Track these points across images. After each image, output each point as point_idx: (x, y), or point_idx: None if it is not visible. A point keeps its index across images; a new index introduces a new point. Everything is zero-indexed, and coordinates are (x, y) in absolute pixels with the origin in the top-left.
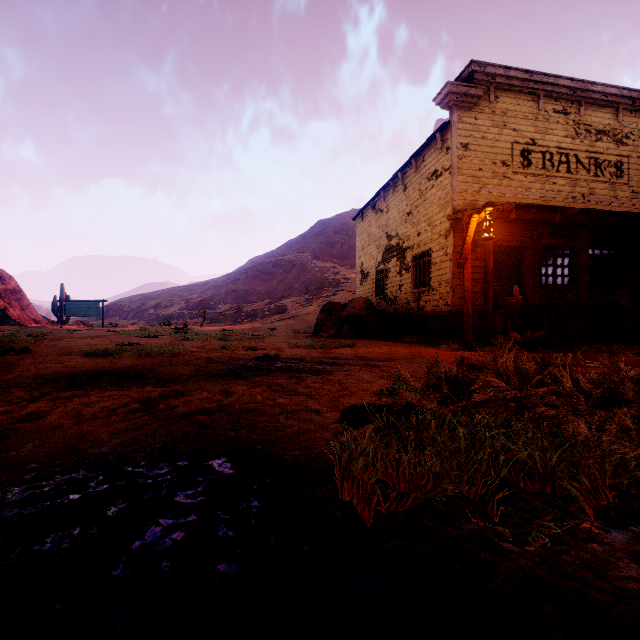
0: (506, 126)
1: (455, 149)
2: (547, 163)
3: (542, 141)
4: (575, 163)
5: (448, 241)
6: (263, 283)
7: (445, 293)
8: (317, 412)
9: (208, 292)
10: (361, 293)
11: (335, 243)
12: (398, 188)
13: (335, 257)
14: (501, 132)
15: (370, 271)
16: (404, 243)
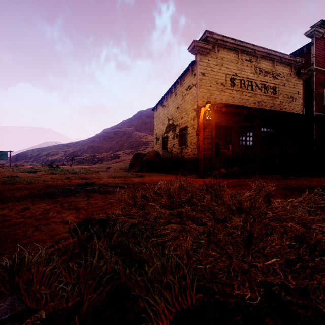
0: (223, 65)
1: (198, 75)
2: (242, 85)
3: (240, 74)
4: (255, 86)
5: (195, 122)
6: (108, 143)
7: (193, 148)
8: (67, 223)
9: (78, 147)
10: (156, 148)
11: (147, 123)
12: (172, 94)
13: (147, 130)
14: (221, 68)
15: (160, 137)
16: (175, 123)
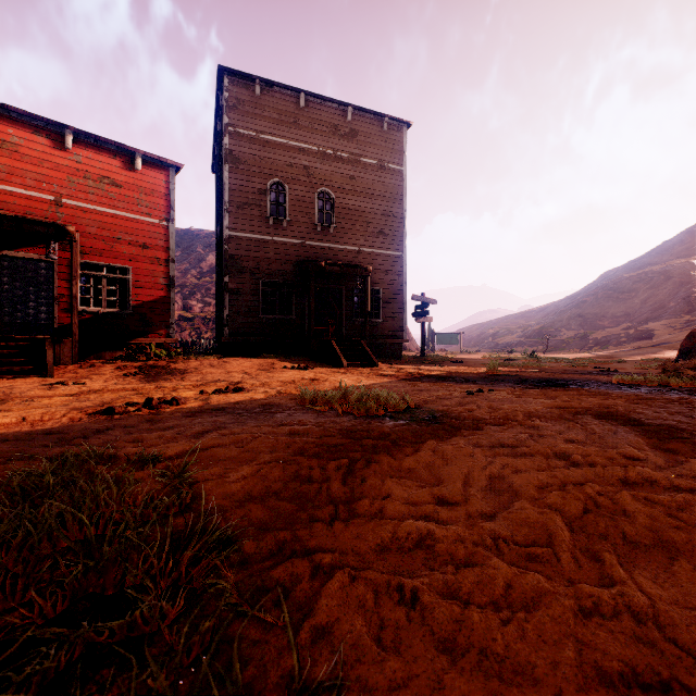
0: None
1: None
2: None
3: None
4: None
5: None
6: (618, 304)
7: None
8: None
9: (547, 318)
10: None
11: None
12: None
13: None
14: None
15: None
16: None
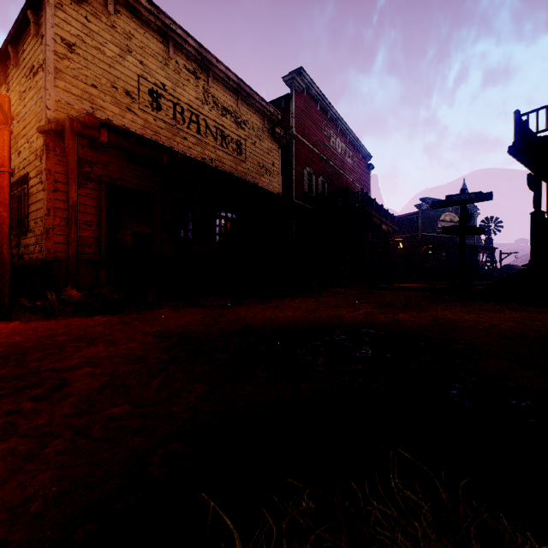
0: (131, 53)
1: (51, 40)
2: (179, 115)
3: (173, 91)
4: (205, 127)
5: (43, 164)
6: None
7: (41, 235)
8: None
9: None
10: None
11: None
12: (2, 88)
13: None
14: (125, 56)
15: None
16: None
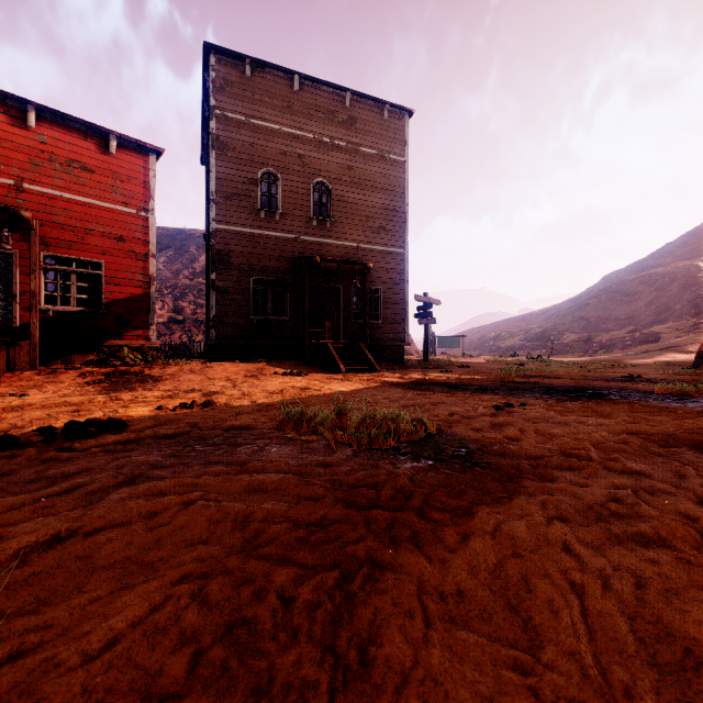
0: None
1: None
2: None
3: None
4: None
5: None
6: (622, 306)
7: None
8: None
9: (549, 321)
10: None
11: None
12: None
13: None
14: None
15: None
16: None
